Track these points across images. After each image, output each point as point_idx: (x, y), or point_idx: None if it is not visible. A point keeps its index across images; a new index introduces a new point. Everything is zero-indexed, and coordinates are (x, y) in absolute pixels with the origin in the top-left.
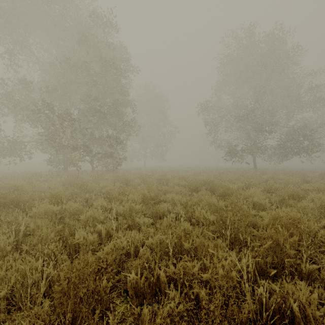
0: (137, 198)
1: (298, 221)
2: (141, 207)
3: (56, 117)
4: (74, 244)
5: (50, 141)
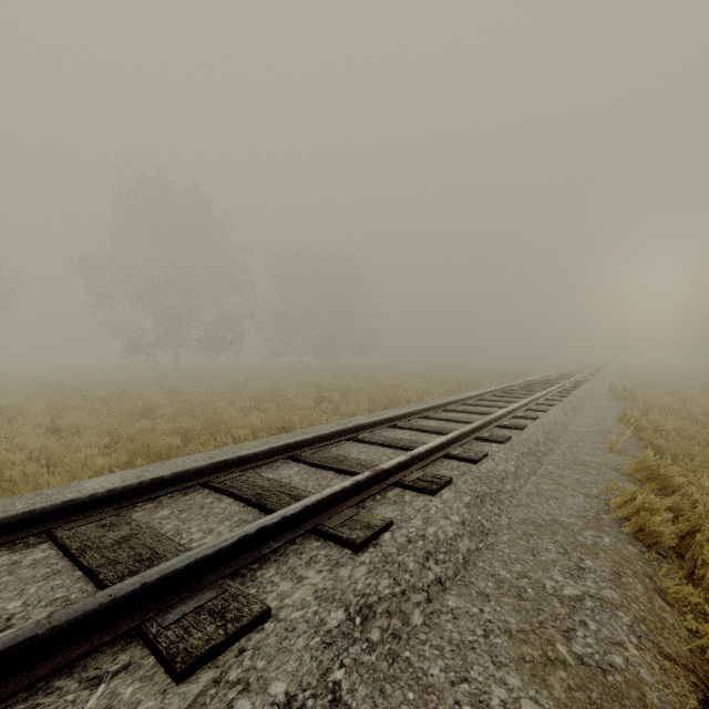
0: None
1: (92, 393)
2: None
3: None
4: None
5: None
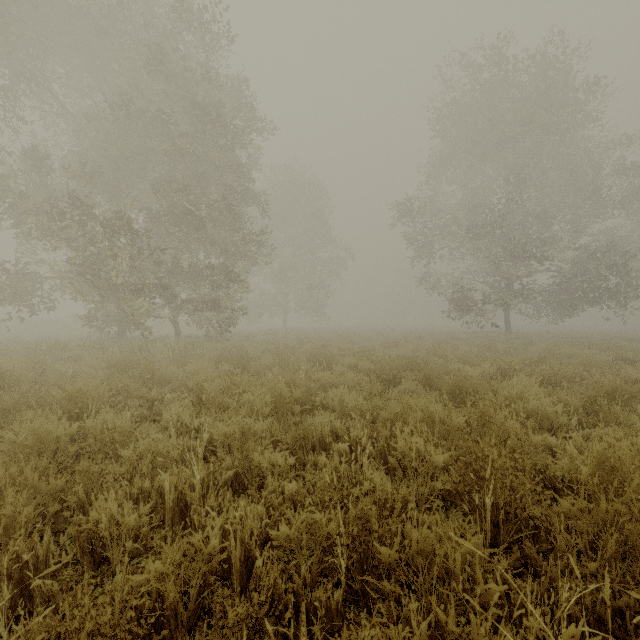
0: (262, 401)
1: None
2: (271, 424)
3: (99, 226)
4: (90, 534)
5: (89, 276)
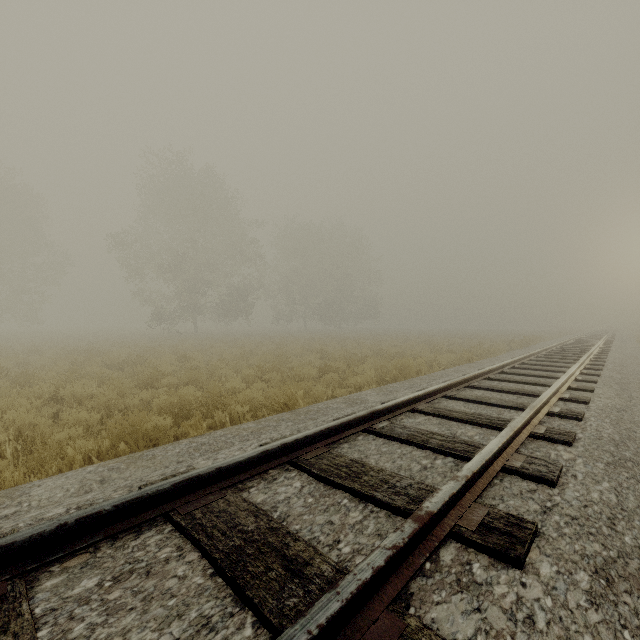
0: (5, 362)
1: (110, 358)
2: (12, 367)
3: None
4: None
5: None
